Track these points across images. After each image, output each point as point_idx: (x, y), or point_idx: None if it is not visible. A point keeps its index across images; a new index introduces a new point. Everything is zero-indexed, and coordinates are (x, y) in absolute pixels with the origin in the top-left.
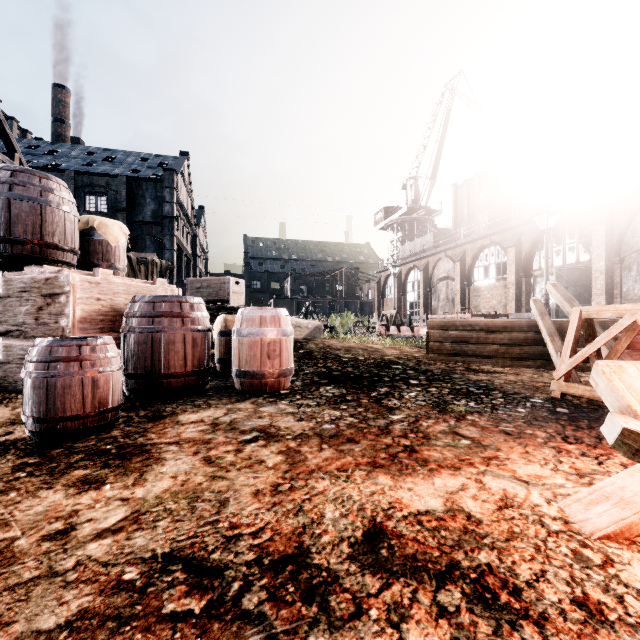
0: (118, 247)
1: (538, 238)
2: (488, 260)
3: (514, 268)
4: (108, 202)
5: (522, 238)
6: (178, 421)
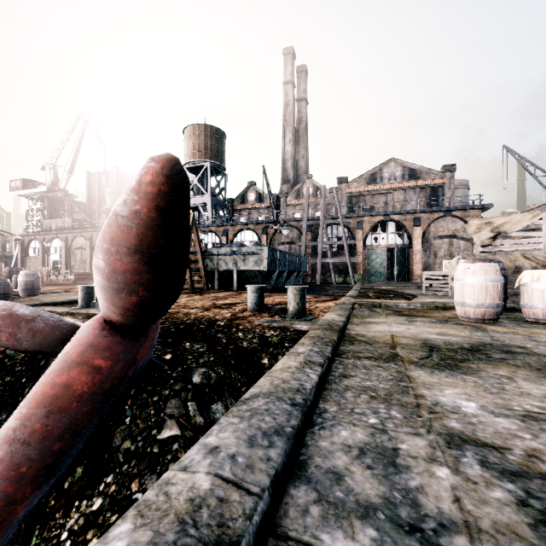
0: None
1: None
2: None
3: None
4: None
5: None
6: None
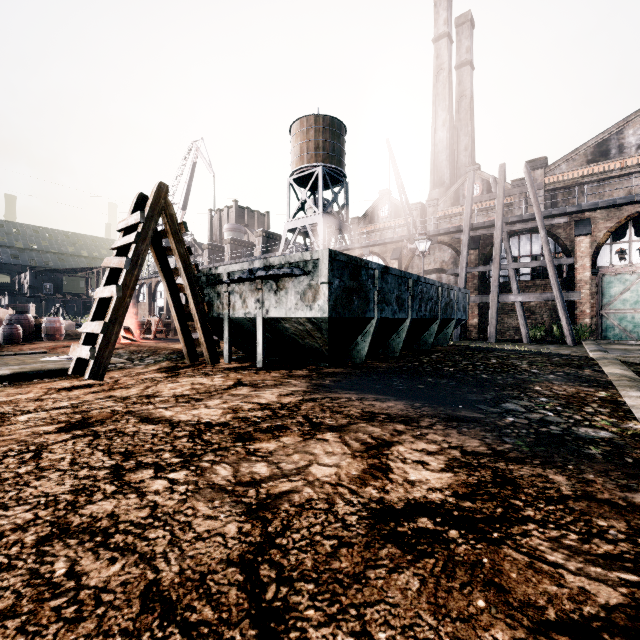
0: None
1: None
2: None
3: None
4: None
5: None
6: (37, 342)
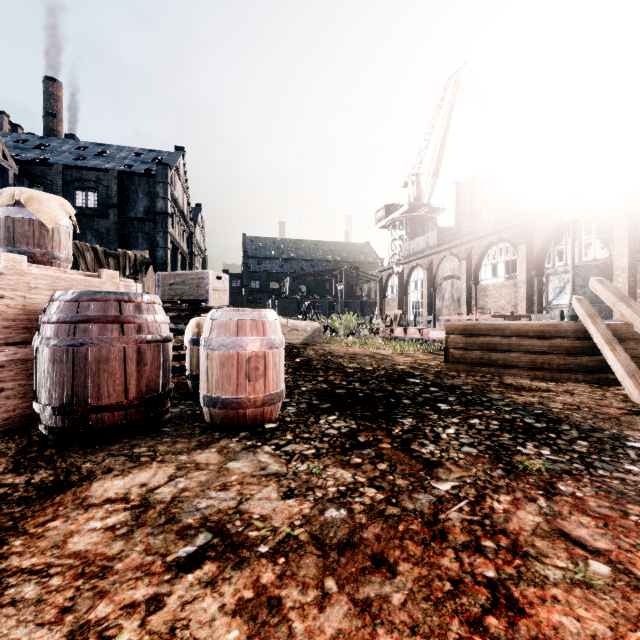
0: (58, 230)
1: (551, 234)
2: (496, 258)
3: (525, 266)
4: (99, 198)
5: (534, 234)
6: (85, 498)
